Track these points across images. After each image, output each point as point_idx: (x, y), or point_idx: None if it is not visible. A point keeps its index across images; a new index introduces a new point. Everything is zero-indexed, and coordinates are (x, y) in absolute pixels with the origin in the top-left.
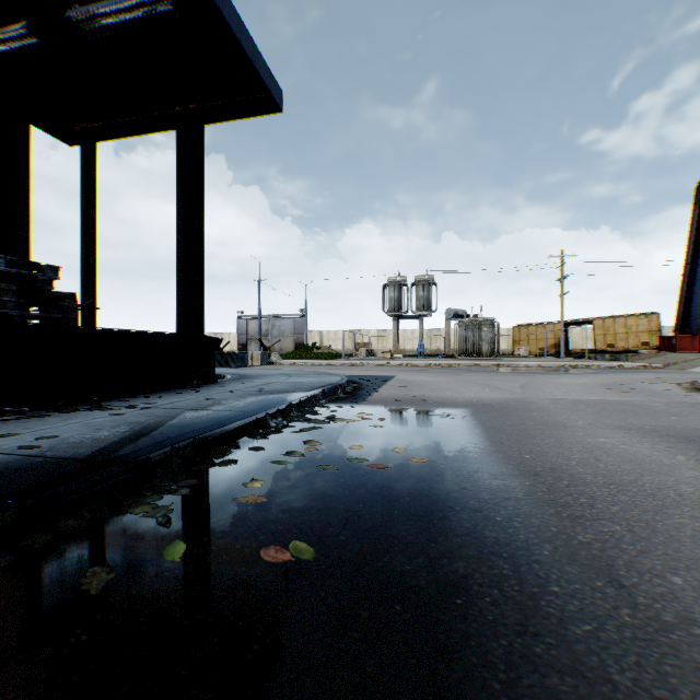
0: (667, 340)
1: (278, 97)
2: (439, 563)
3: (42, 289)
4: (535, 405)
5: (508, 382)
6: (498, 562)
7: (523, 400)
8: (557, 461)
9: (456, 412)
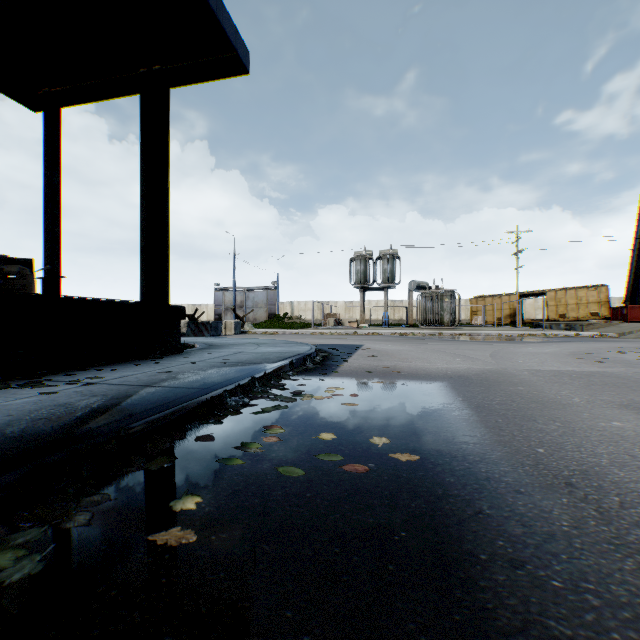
0: (618, 310)
1: (244, 57)
2: None
3: None
4: (515, 377)
5: (476, 351)
6: None
7: (500, 372)
8: (581, 457)
9: (434, 386)
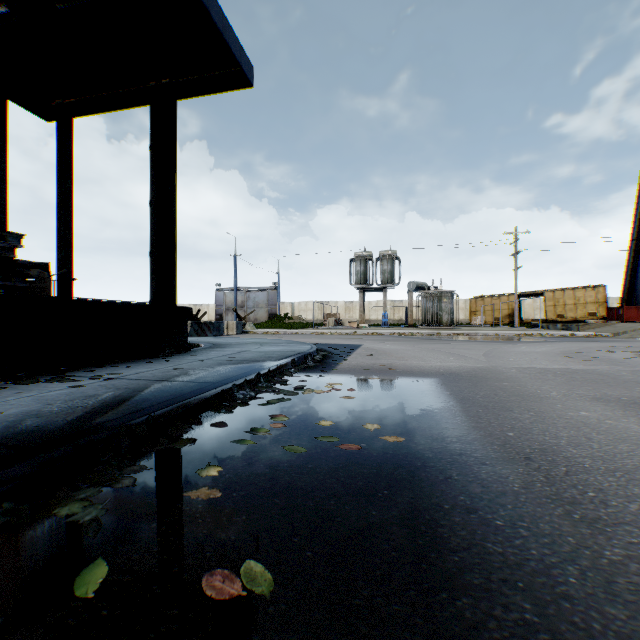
0: (615, 311)
1: (248, 72)
2: (436, 600)
3: (3, 257)
4: (503, 374)
5: (470, 350)
6: (514, 598)
7: (490, 369)
8: (544, 439)
9: (426, 382)
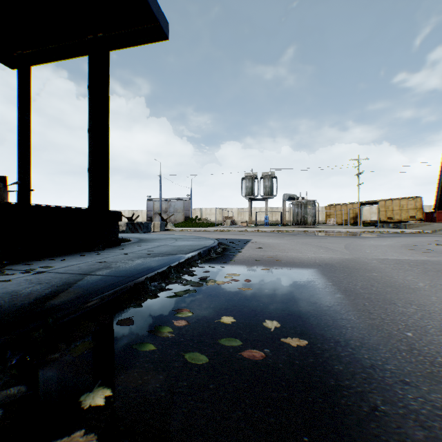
0: (430, 214)
1: (165, 27)
2: None
3: None
4: (368, 265)
5: (333, 244)
6: None
7: (355, 260)
8: None
9: (308, 273)
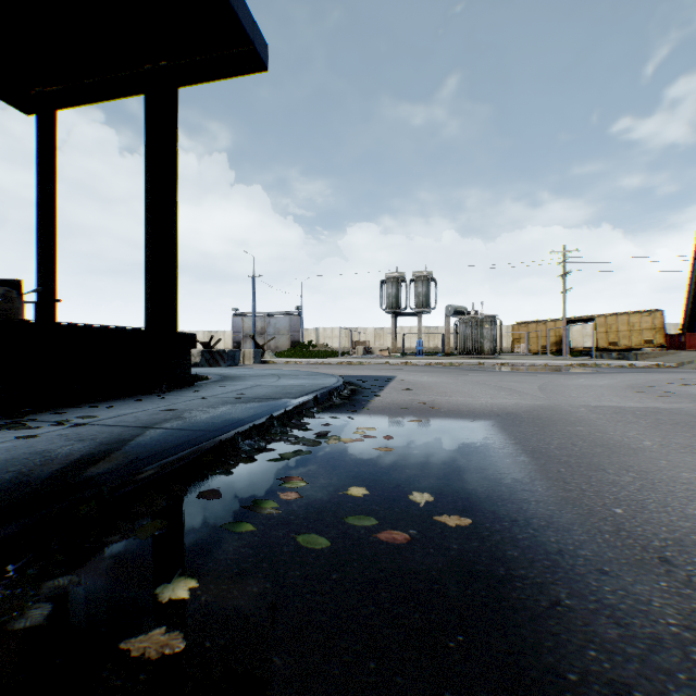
0: (676, 338)
1: (262, 52)
2: None
3: None
4: (571, 414)
5: (522, 383)
6: None
7: (553, 408)
8: (671, 521)
9: (480, 426)
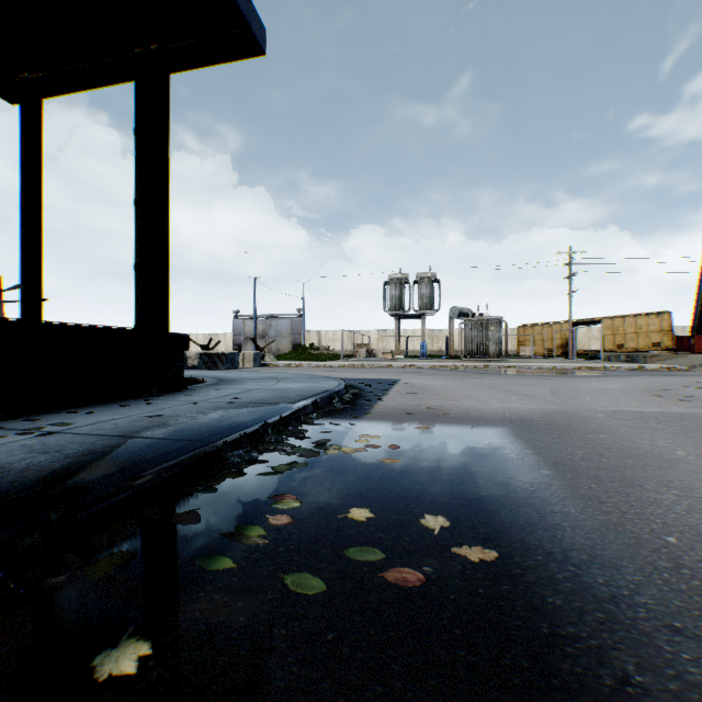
0: (685, 340)
1: (259, 34)
2: None
3: None
4: (590, 420)
5: (532, 387)
6: None
7: (569, 413)
8: None
9: (494, 434)
